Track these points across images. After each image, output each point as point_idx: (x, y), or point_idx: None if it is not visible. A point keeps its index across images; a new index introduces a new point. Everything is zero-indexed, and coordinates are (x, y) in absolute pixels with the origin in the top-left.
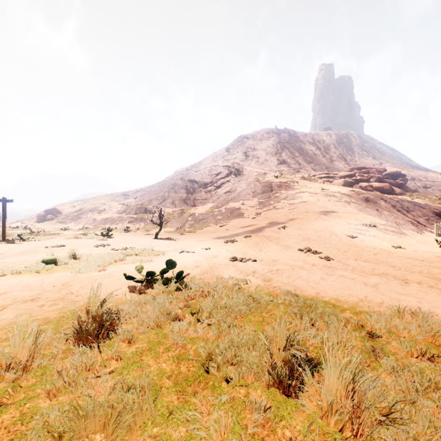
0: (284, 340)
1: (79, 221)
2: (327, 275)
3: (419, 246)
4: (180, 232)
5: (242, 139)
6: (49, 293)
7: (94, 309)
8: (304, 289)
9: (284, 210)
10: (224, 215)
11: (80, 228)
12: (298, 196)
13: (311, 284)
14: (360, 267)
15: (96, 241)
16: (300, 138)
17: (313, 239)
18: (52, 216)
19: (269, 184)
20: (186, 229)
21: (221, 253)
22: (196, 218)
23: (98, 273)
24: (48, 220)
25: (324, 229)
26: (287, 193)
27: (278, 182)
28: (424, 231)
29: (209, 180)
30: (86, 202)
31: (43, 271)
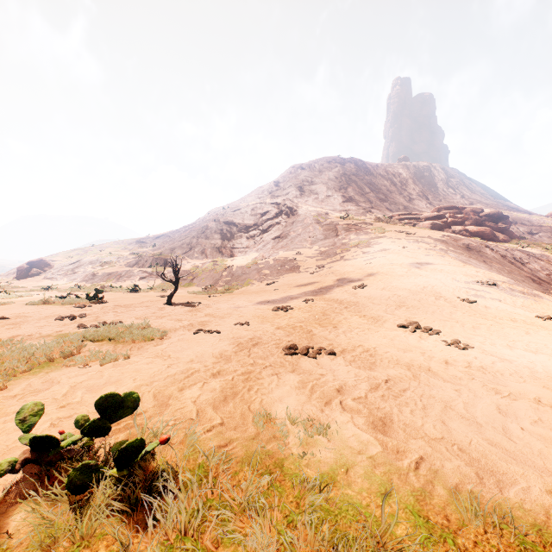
0: None
1: (74, 277)
2: (504, 399)
3: None
4: (209, 293)
5: (296, 170)
6: None
7: None
8: (497, 469)
9: (357, 261)
10: (272, 268)
11: (71, 287)
12: (374, 243)
13: (496, 441)
14: (543, 369)
15: (72, 308)
16: (369, 170)
17: (412, 305)
18: (37, 270)
19: (333, 227)
20: (219, 288)
21: (268, 333)
22: (233, 273)
23: None
24: (32, 276)
25: (424, 289)
26: (359, 238)
27: (345, 225)
28: (551, 290)
29: (253, 222)
30: (87, 252)
31: None
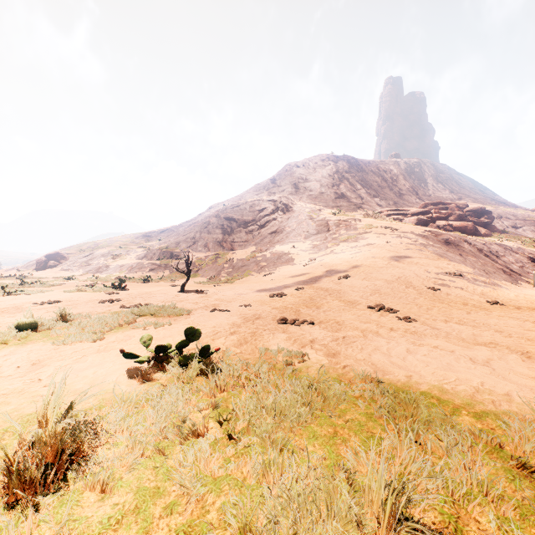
0: (390, 502)
1: (89, 268)
2: (415, 346)
3: (521, 301)
4: (213, 283)
5: (292, 168)
6: (5, 380)
7: (38, 431)
8: (387, 370)
9: (344, 255)
10: (269, 261)
11: (89, 277)
12: (361, 238)
13: (395, 361)
14: (456, 333)
15: (104, 295)
16: (361, 167)
17: (384, 292)
18: (54, 262)
19: (325, 222)
20: (221, 278)
21: (266, 312)
22: (234, 265)
23: (90, 345)
24: (50, 268)
25: (398, 279)
26: (348, 233)
27: (336, 221)
28: (519, 281)
29: (251, 218)
30: (98, 245)
31: (13, 340)
